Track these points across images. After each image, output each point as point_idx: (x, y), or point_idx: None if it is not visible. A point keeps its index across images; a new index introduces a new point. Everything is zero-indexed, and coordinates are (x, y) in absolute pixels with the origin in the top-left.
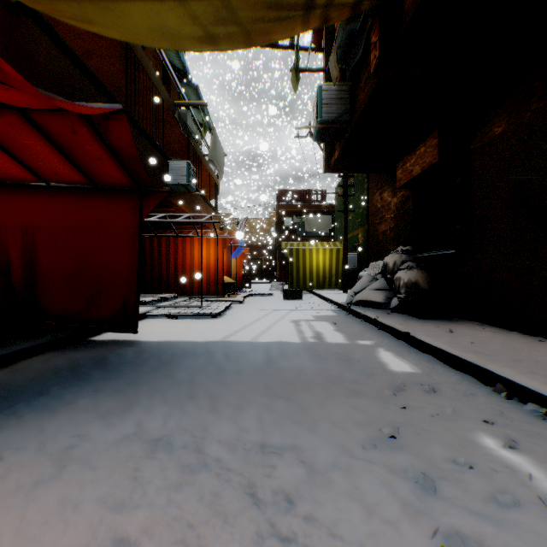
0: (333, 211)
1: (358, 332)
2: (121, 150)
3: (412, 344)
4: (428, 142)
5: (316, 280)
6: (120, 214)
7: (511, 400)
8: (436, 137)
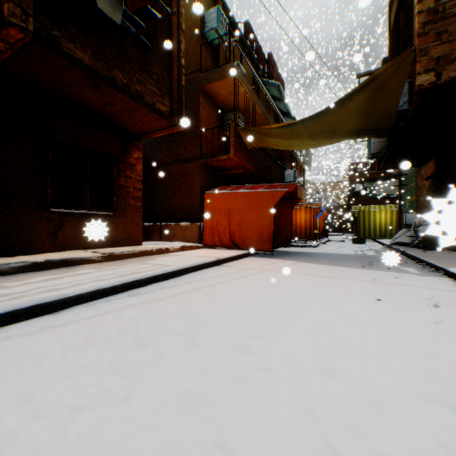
0: None
1: None
2: (292, 191)
3: (405, 256)
4: (430, 161)
5: (378, 232)
6: (285, 207)
7: (417, 263)
8: (433, 160)
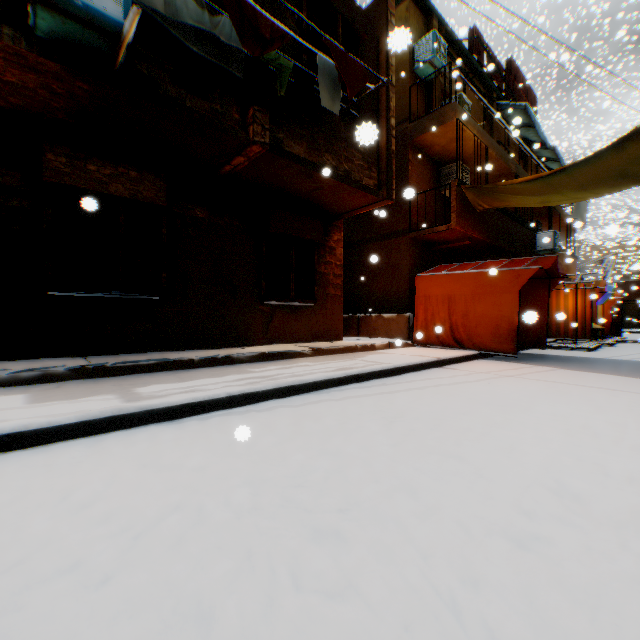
0: None
1: None
2: (548, 267)
3: None
4: None
5: None
6: (535, 290)
7: None
8: None
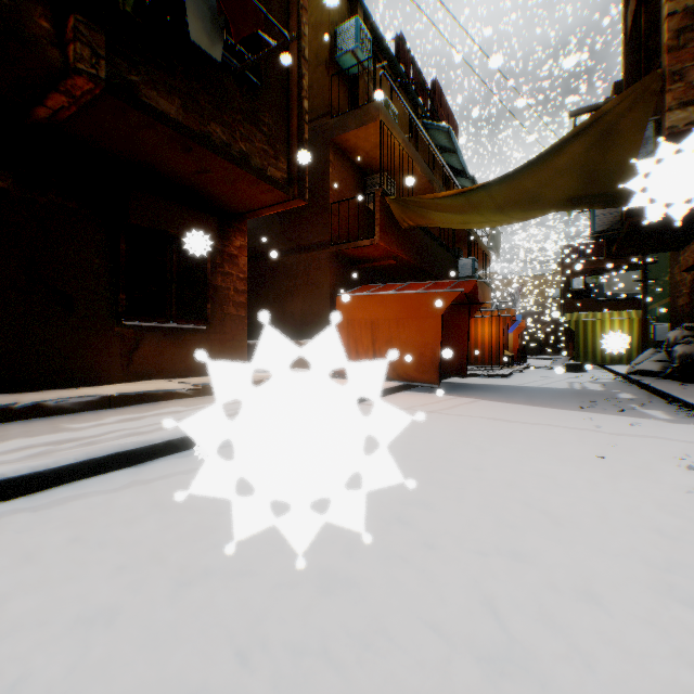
0: None
1: (618, 388)
2: (469, 292)
3: (651, 392)
4: (693, 242)
5: (609, 355)
6: (458, 316)
7: (669, 403)
8: None
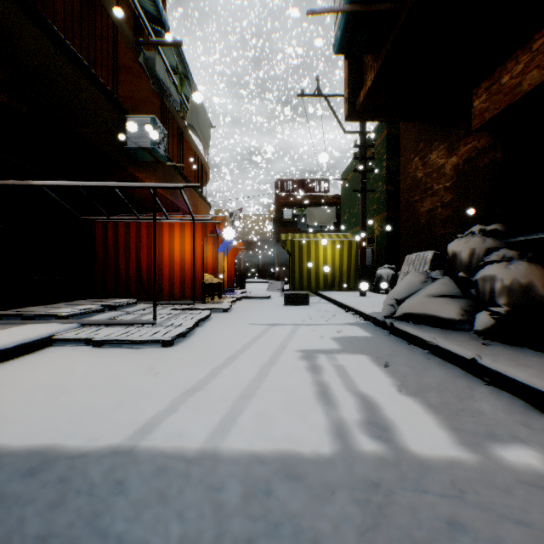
0: (338, 203)
1: (454, 398)
2: None
3: None
4: None
5: (323, 280)
6: None
7: None
8: None
